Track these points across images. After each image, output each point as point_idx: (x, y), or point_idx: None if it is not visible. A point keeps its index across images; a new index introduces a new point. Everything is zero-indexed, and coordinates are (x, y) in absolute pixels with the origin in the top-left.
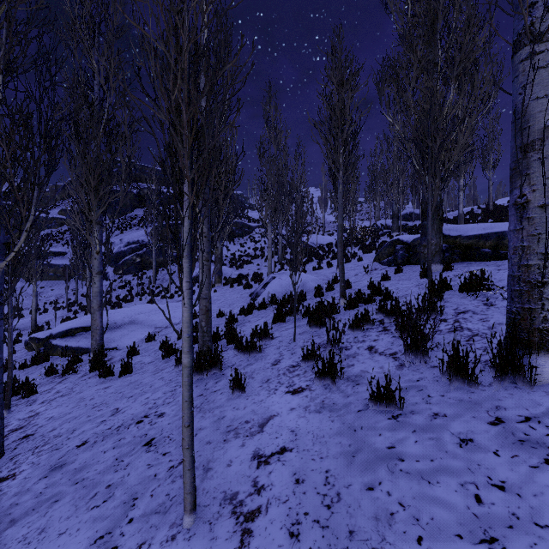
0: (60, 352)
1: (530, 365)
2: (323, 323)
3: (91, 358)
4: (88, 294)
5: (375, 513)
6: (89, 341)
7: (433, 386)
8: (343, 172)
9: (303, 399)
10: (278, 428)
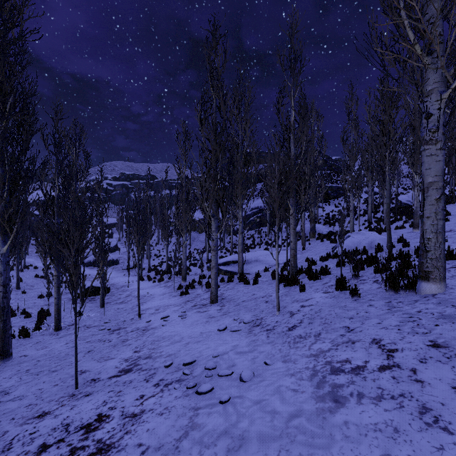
0: (223, 273)
1: (415, 285)
2: (363, 268)
3: (238, 276)
4: (231, 243)
5: (327, 314)
6: (236, 269)
7: (382, 293)
8: (390, 167)
9: (327, 295)
10: (312, 301)
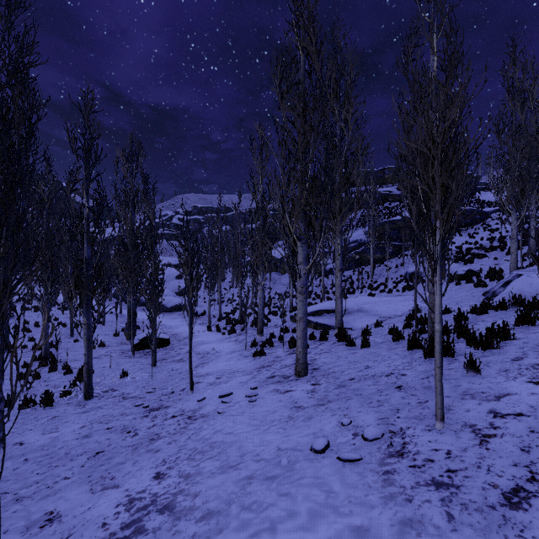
0: (313, 326)
1: None
2: None
3: (336, 333)
4: (323, 286)
5: None
6: (331, 321)
7: None
8: None
9: None
10: (515, 402)
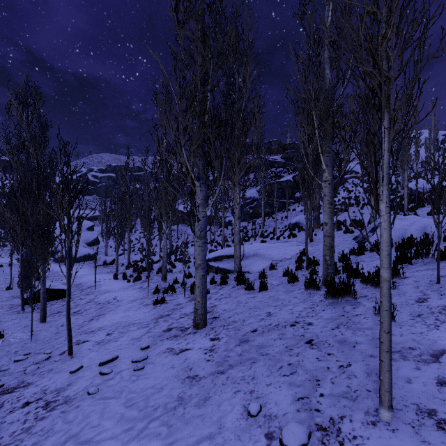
0: (214, 271)
1: None
2: None
3: (235, 276)
4: (223, 235)
5: None
6: (230, 265)
7: None
8: None
9: None
10: None
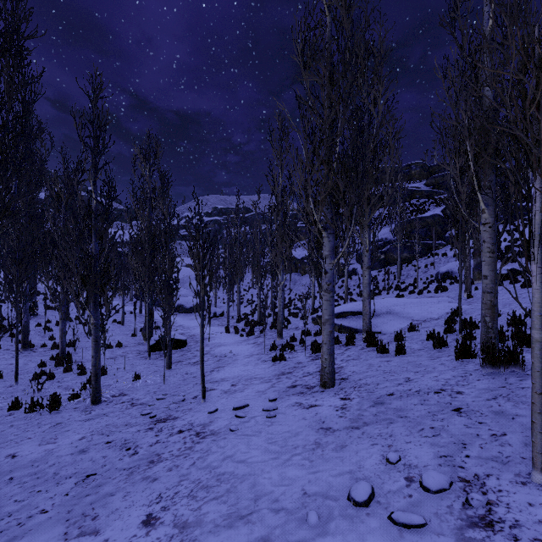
0: (337, 329)
1: None
2: None
3: (364, 337)
4: (346, 286)
5: None
6: (357, 324)
7: None
8: None
9: None
10: None
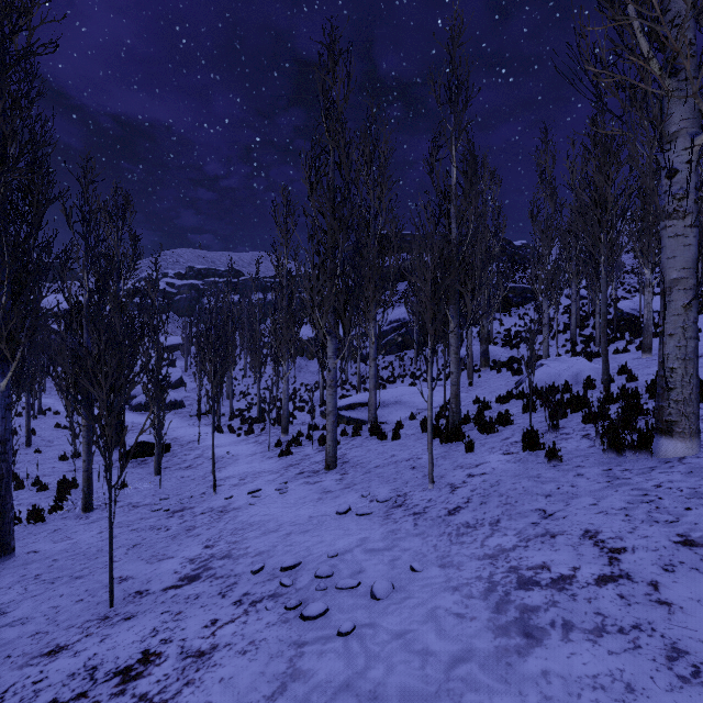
0: (346, 421)
1: (651, 443)
2: (564, 415)
3: (369, 427)
4: (359, 374)
5: (509, 488)
6: (365, 415)
7: (597, 456)
8: (607, 256)
9: (509, 457)
10: (486, 467)
